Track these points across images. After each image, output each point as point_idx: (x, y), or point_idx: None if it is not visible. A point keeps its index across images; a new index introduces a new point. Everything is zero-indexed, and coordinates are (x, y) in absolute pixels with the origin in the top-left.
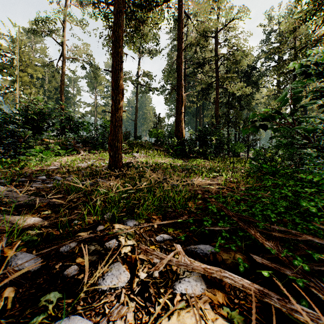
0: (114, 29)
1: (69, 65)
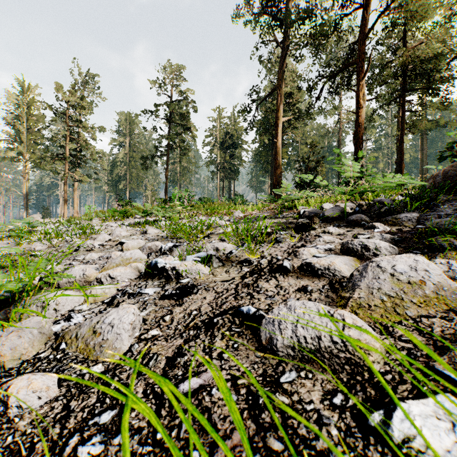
0: (399, 145)
1: (342, 127)
